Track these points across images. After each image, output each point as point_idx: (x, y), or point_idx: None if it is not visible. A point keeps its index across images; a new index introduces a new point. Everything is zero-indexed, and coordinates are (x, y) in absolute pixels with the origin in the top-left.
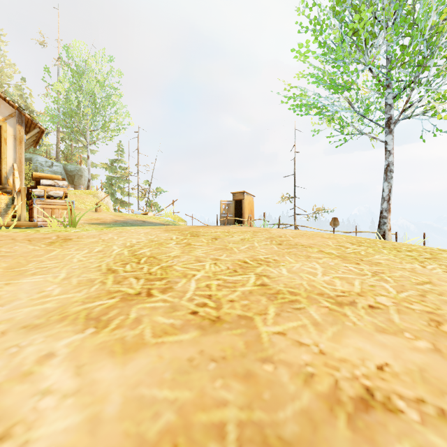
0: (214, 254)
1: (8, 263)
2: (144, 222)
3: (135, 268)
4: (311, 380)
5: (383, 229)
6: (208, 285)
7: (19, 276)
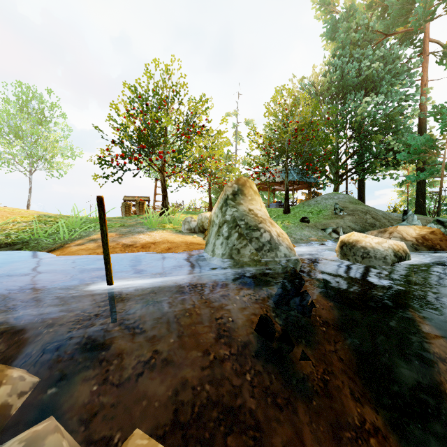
0: None
1: None
2: None
3: None
4: None
5: None
6: None
7: None
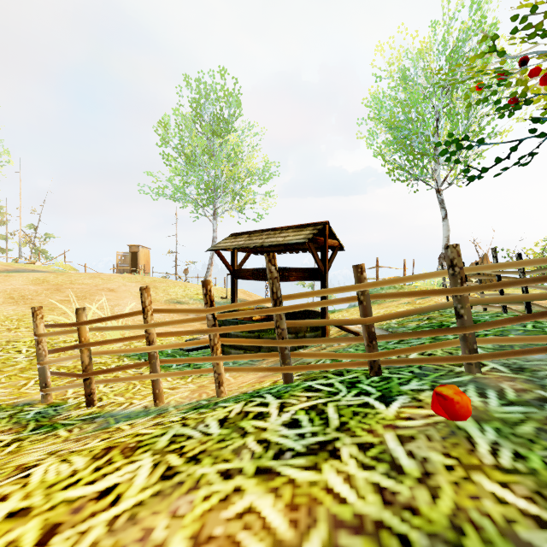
0: (64, 279)
1: (2, 280)
2: (34, 271)
3: (39, 281)
4: (67, 287)
5: (207, 275)
6: (58, 282)
7: (10, 281)
